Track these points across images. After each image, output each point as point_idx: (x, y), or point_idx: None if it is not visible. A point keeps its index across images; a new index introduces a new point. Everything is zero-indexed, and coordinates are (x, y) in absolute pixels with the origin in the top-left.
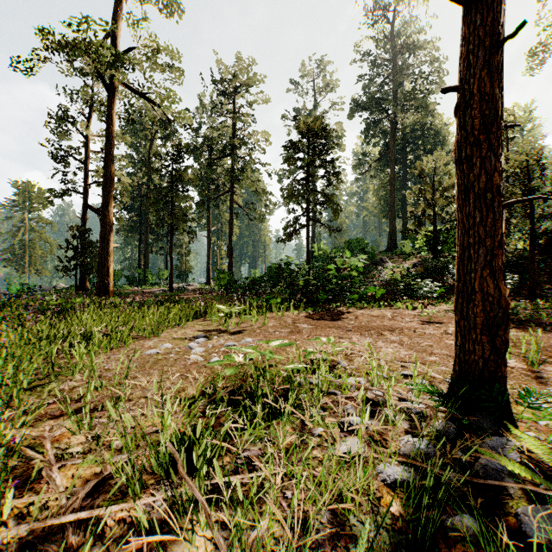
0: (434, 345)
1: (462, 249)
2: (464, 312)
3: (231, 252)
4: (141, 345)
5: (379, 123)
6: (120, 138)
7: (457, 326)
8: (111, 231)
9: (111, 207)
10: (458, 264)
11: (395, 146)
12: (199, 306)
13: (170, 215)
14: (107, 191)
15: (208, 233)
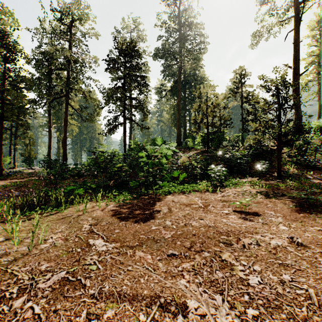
0: None
1: None
2: None
3: (65, 143)
4: None
5: (171, 68)
6: None
7: None
8: None
9: None
10: None
11: (180, 82)
12: None
13: None
14: None
15: (49, 128)
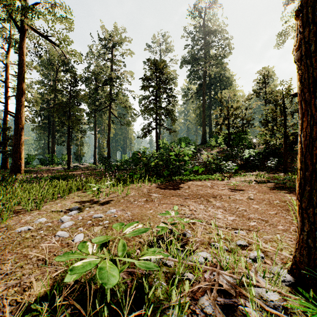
0: (247, 210)
1: (309, 139)
2: (313, 200)
3: (109, 144)
4: (19, 220)
5: (197, 71)
6: (33, 68)
7: (303, 212)
8: (23, 128)
9: (23, 112)
10: (303, 153)
11: (205, 85)
12: (81, 181)
13: (68, 119)
14: (20, 101)
15: (94, 132)
